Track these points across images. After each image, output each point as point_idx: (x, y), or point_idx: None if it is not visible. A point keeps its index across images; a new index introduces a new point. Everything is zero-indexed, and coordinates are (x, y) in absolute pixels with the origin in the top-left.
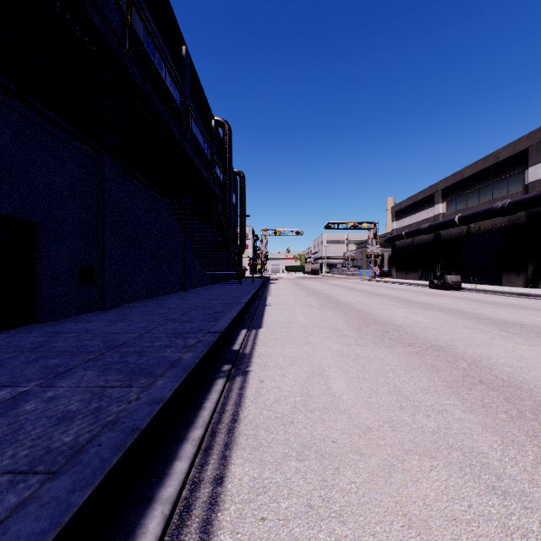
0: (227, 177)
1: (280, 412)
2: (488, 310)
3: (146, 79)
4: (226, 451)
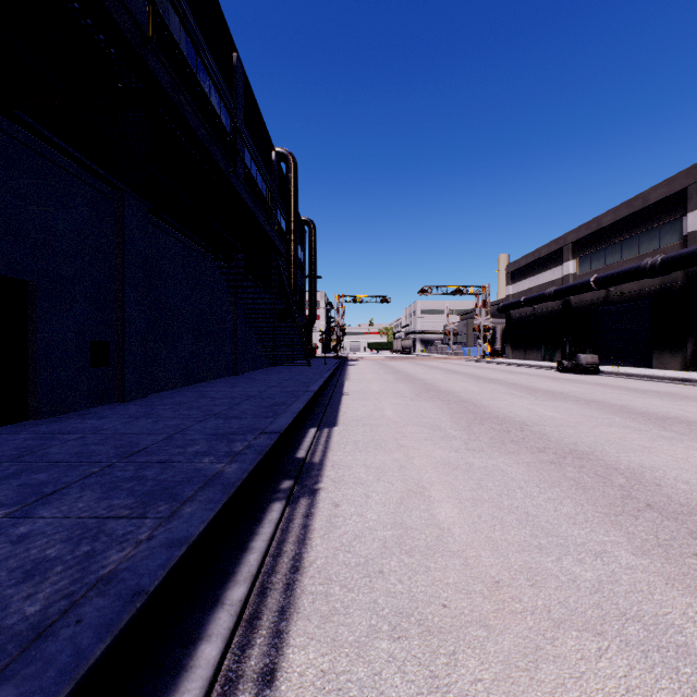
0: (292, 227)
1: (363, 554)
2: (639, 401)
3: (177, 82)
4: (280, 623)
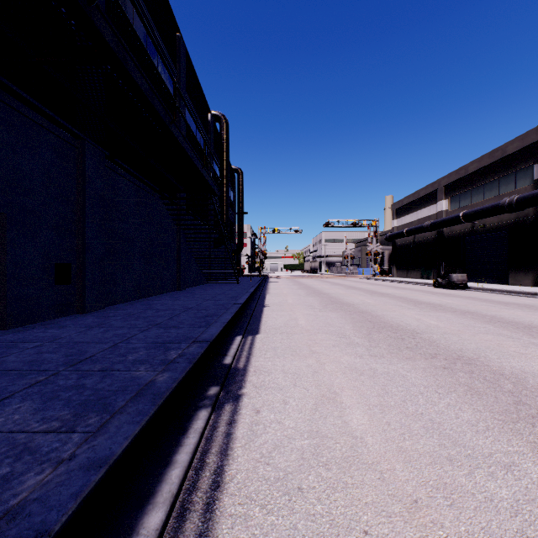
0: (225, 173)
1: (282, 467)
2: (505, 312)
3: (121, 40)
4: None
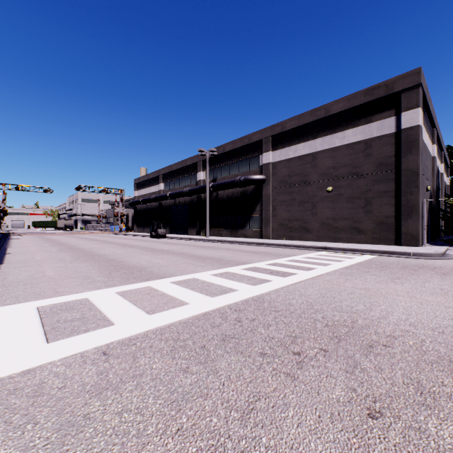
0: None
1: (16, 281)
2: (161, 246)
3: None
4: None
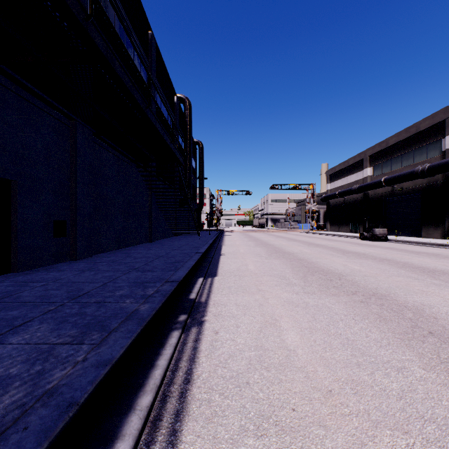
0: (188, 145)
1: (234, 369)
2: (415, 259)
3: (109, 46)
4: (176, 423)
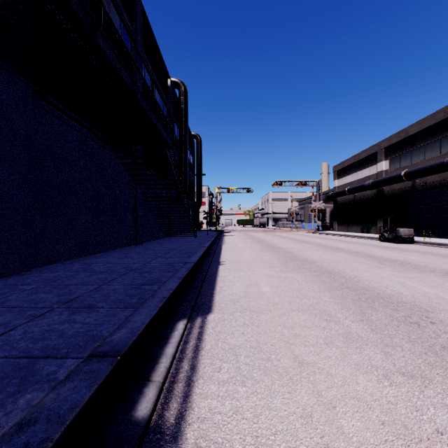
0: (183, 135)
1: None
2: None
3: None
4: None
